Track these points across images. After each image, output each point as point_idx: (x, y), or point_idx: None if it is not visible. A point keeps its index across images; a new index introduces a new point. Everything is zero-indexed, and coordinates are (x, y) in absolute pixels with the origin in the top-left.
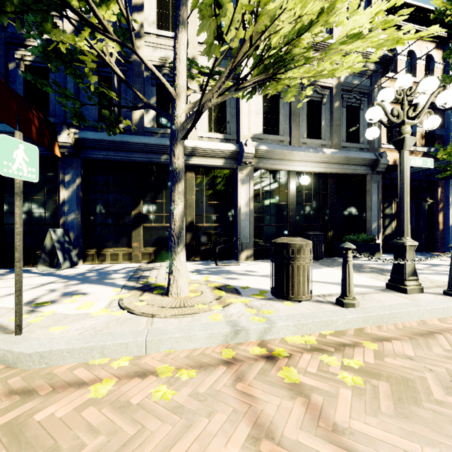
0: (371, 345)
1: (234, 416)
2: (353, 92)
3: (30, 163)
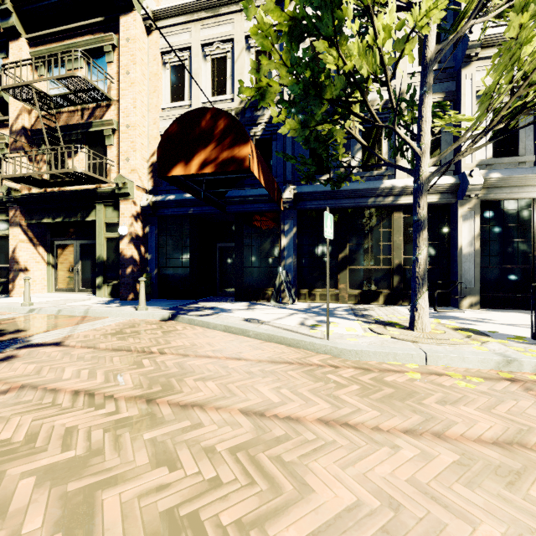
0: None
1: None
2: None
3: (330, 227)
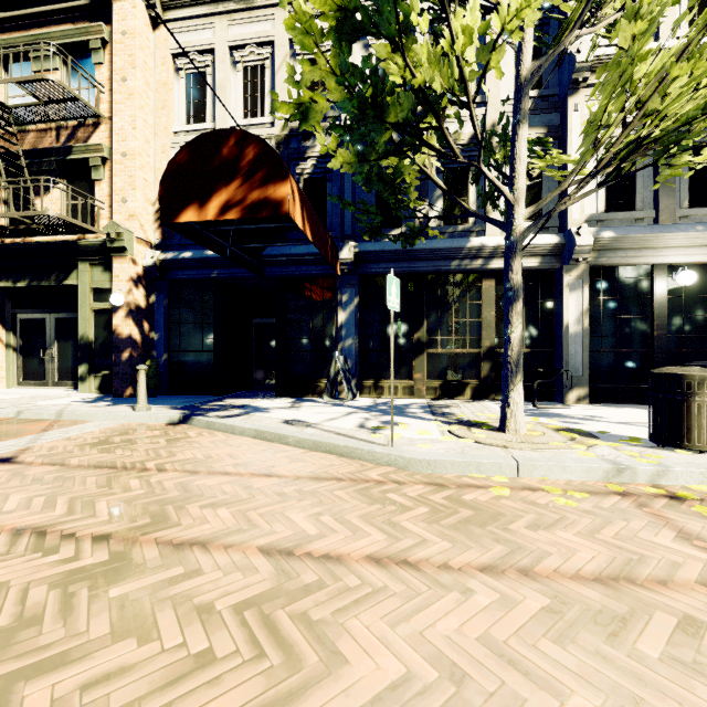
0: None
1: (652, 525)
2: None
3: (396, 295)
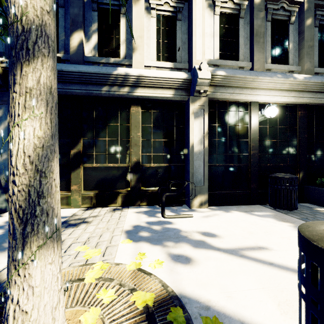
0: None
1: None
2: None
3: None
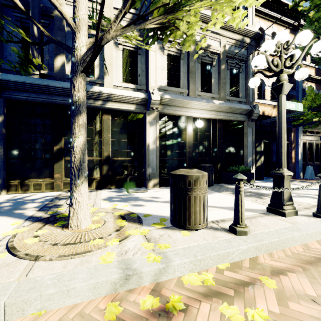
0: (270, 283)
1: None
2: (235, 58)
3: None
